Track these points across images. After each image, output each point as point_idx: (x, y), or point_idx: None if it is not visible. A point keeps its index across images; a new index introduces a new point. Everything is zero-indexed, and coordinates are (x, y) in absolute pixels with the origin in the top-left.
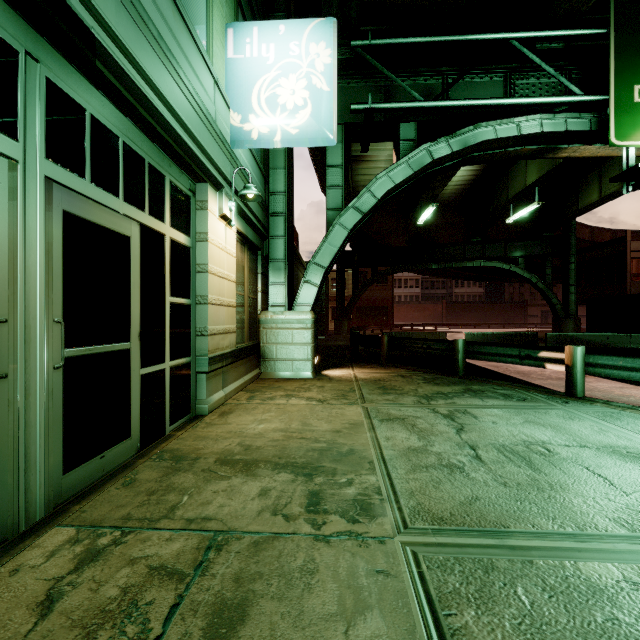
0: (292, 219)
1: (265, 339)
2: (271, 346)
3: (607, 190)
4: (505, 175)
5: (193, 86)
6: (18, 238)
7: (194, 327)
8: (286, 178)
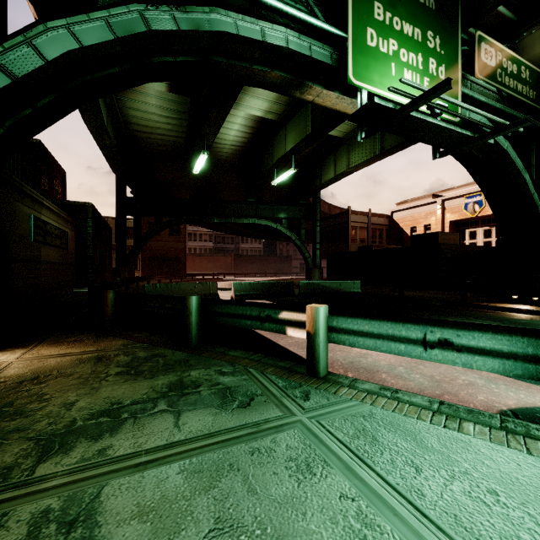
0: None
1: None
2: None
3: (339, 170)
4: (271, 143)
5: None
6: None
7: None
8: None
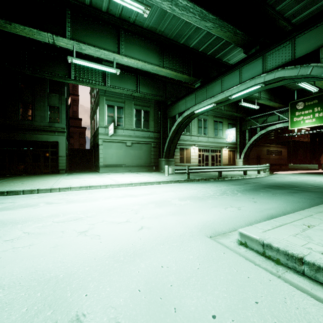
0: (243, 144)
1: (236, 163)
2: (236, 164)
3: None
4: None
5: (220, 142)
6: (209, 157)
7: (221, 161)
8: (239, 139)
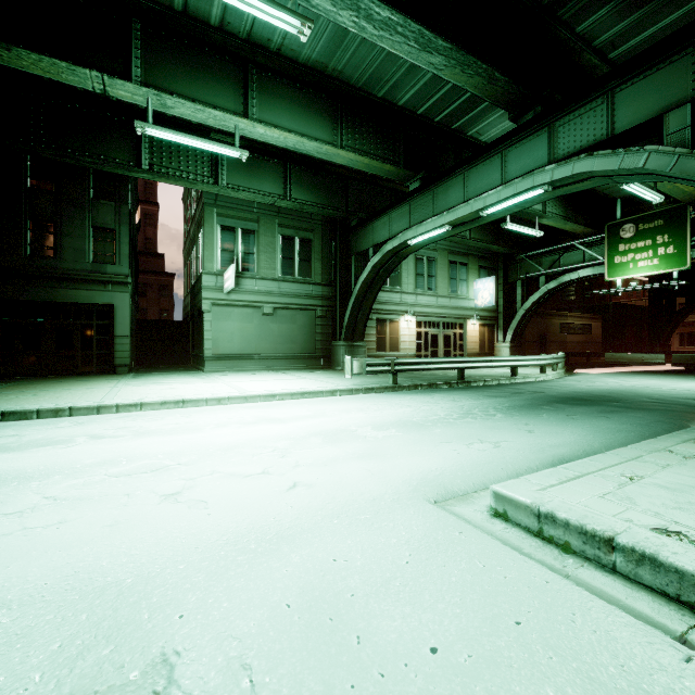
0: (511, 311)
1: (495, 351)
2: (497, 354)
3: None
4: None
5: (462, 306)
6: (440, 338)
7: (465, 347)
8: (503, 301)
